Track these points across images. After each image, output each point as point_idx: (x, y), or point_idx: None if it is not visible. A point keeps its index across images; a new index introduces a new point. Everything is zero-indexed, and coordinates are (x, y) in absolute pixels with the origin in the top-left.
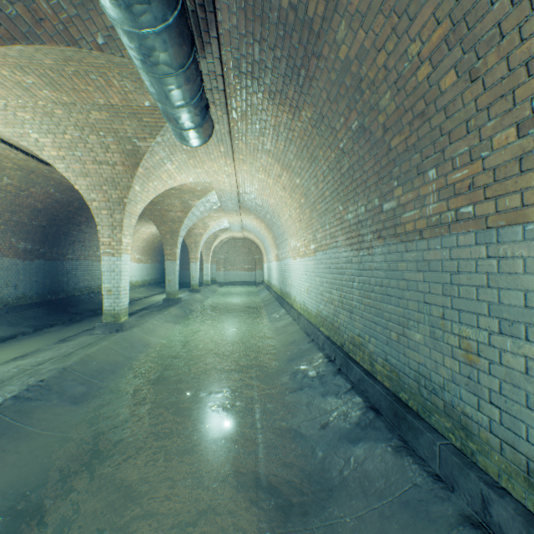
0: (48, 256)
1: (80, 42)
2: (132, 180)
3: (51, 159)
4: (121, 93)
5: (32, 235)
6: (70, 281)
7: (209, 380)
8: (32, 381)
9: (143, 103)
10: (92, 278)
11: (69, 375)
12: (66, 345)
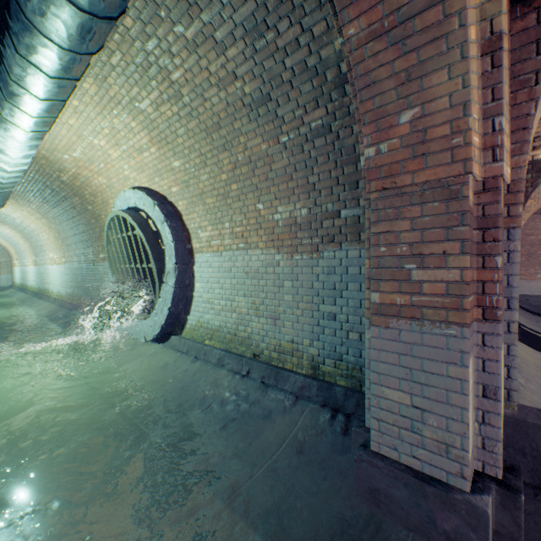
0: None
1: None
2: None
3: None
4: None
5: None
6: None
7: None
8: None
9: None
10: None
11: None
12: None
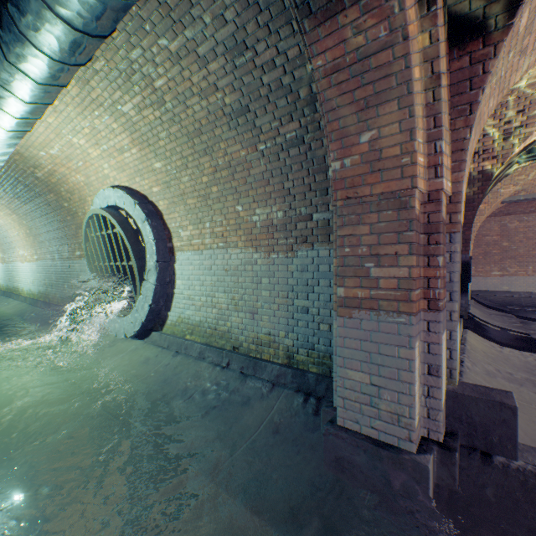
0: None
1: None
2: None
3: None
4: None
5: None
6: None
7: None
8: None
9: None
10: None
11: None
12: None
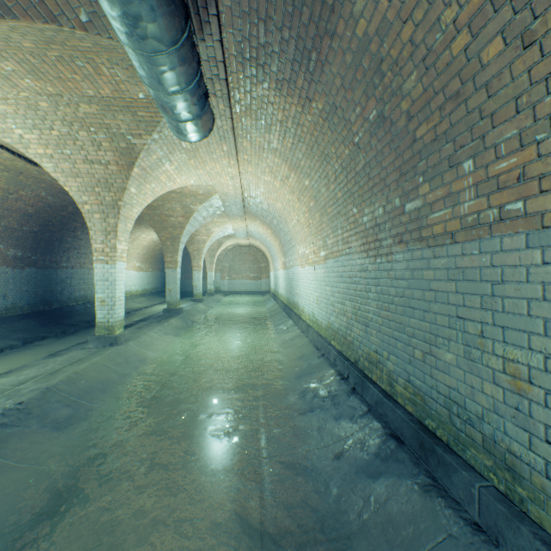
0: (41, 264)
1: (60, 19)
2: (127, 181)
3: (37, 158)
4: (112, 82)
5: (22, 242)
6: (64, 290)
7: (209, 400)
8: (9, 404)
9: (136, 94)
10: (88, 287)
11: (53, 396)
12: (53, 360)
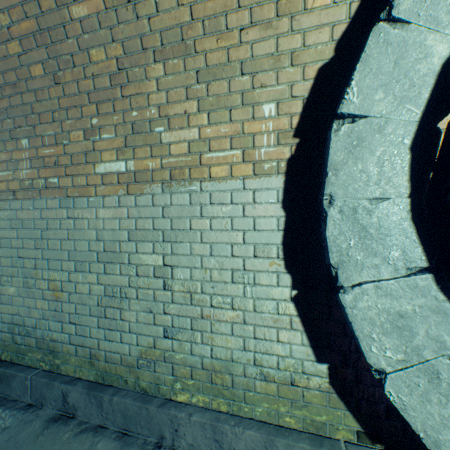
0: None
1: None
2: None
3: None
4: None
5: None
6: None
7: None
8: None
9: None
10: None
11: None
12: None
